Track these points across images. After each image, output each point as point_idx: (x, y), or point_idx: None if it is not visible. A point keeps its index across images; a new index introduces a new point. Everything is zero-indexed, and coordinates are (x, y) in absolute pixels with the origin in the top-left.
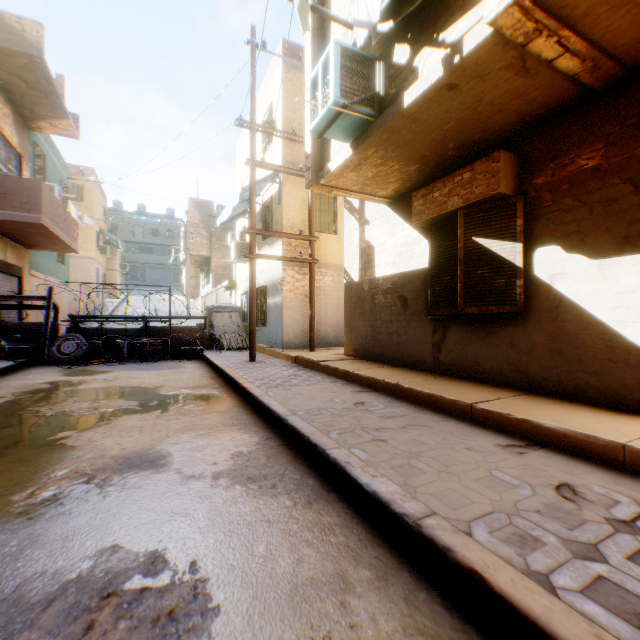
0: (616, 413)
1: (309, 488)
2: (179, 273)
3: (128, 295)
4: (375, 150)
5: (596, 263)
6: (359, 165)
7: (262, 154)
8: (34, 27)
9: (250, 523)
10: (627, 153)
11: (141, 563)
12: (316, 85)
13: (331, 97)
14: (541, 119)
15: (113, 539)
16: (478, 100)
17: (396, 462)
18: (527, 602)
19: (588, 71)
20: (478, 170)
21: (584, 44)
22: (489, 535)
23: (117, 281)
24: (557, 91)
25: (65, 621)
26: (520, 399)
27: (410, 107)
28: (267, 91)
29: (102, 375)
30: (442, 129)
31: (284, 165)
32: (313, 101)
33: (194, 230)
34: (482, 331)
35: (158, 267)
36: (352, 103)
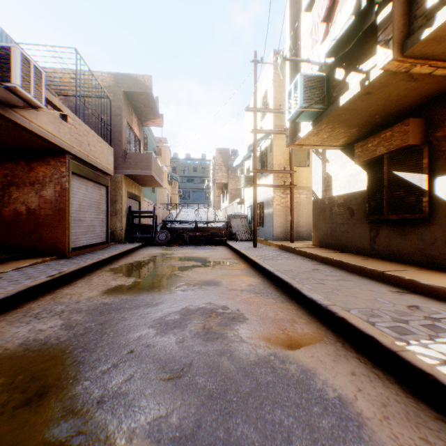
0: None
1: (283, 298)
2: (209, 194)
3: (181, 208)
4: (326, 125)
5: None
6: (317, 133)
7: (260, 121)
8: (148, 78)
9: (257, 304)
10: None
11: (220, 307)
12: (290, 95)
13: (298, 104)
14: (438, 95)
15: (209, 301)
16: (387, 95)
17: (325, 290)
18: (359, 325)
19: None
20: (394, 130)
21: None
22: (357, 312)
23: (176, 200)
24: (443, 82)
25: (203, 314)
26: (419, 271)
27: (343, 105)
28: (263, 82)
29: (179, 251)
30: (367, 110)
31: (274, 127)
32: (289, 104)
33: (218, 167)
34: (401, 230)
35: (196, 191)
36: (310, 104)
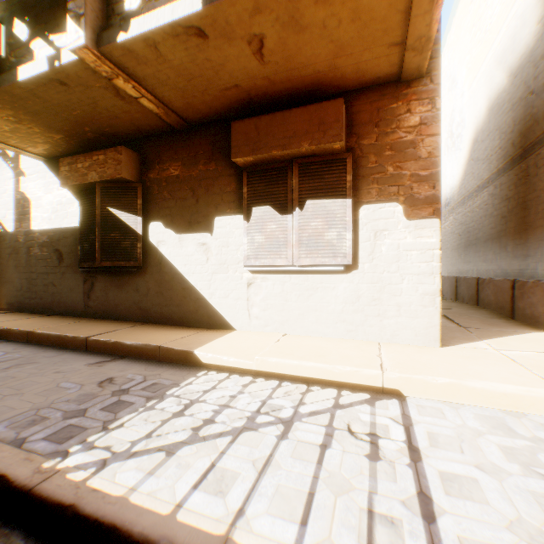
0: (184, 328)
1: None
2: None
3: None
4: (3, 107)
5: (179, 236)
6: None
7: None
8: None
9: None
10: (191, 172)
11: None
12: None
13: None
14: (152, 134)
15: None
16: (94, 102)
17: None
18: None
19: (165, 115)
20: (110, 156)
21: (153, 97)
22: (5, 428)
23: None
24: (153, 119)
25: None
26: (133, 328)
27: (27, 83)
28: None
29: None
30: (72, 113)
31: None
32: None
33: None
34: (120, 280)
35: None
36: None
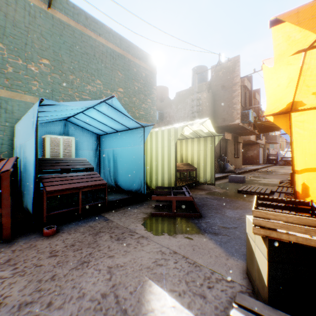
0: None
1: None
2: None
3: (287, 149)
4: None
5: None
6: None
7: None
8: None
9: None
10: None
11: None
12: None
13: None
14: None
15: None
16: None
17: None
18: None
19: None
20: None
21: None
22: None
23: (283, 145)
24: None
25: None
26: None
27: None
28: None
29: (288, 166)
30: None
31: None
32: None
33: None
34: None
35: None
36: None
